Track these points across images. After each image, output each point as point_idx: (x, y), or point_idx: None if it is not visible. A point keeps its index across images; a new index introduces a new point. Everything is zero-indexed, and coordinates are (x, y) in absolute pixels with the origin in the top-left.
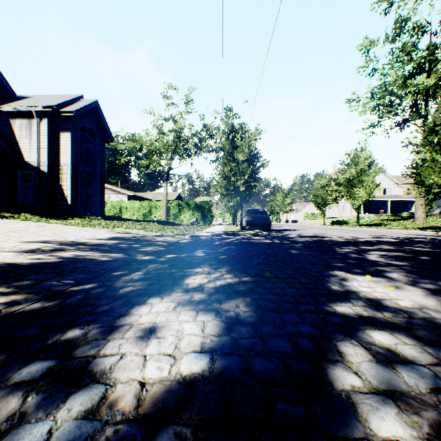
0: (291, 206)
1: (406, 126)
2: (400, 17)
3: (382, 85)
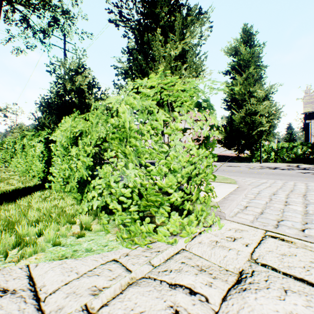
0: None
1: None
2: None
3: None
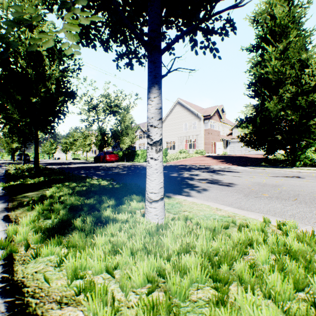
0: (56, 150)
1: (91, 126)
2: (84, 93)
3: (81, 111)
